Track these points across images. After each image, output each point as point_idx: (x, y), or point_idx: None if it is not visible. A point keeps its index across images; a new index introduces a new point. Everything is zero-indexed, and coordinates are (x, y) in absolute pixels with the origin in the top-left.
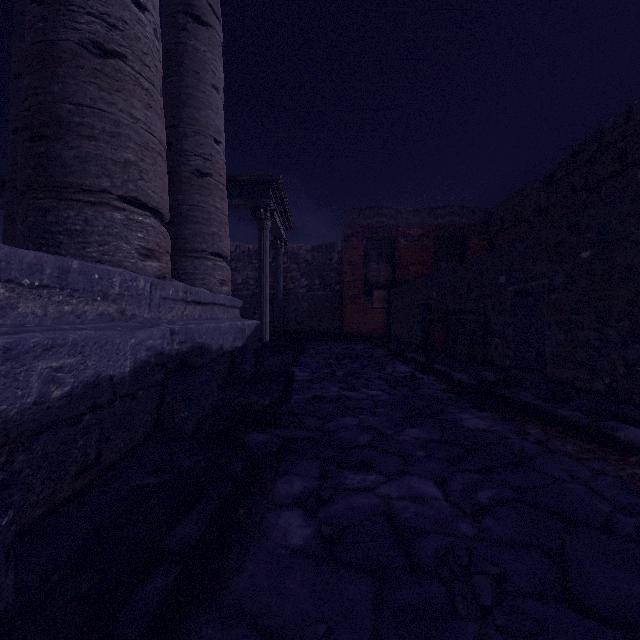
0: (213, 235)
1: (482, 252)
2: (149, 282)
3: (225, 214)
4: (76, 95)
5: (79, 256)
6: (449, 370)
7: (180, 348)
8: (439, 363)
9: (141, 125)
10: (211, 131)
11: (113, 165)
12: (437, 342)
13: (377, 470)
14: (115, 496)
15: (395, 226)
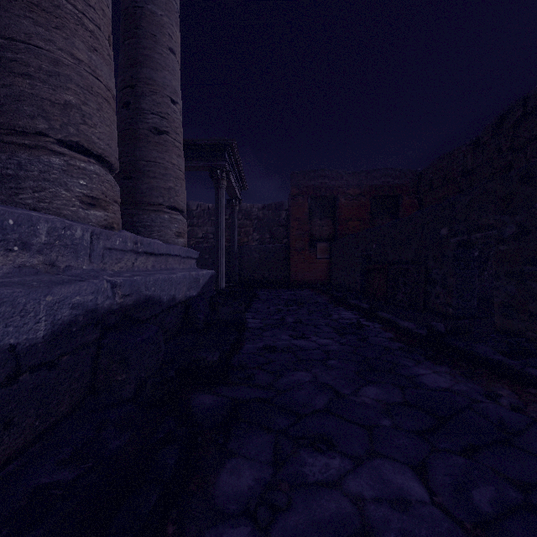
0: (169, 189)
1: (413, 209)
2: (89, 231)
3: (181, 170)
4: (8, 29)
5: (11, 203)
6: (394, 318)
7: (124, 301)
8: (382, 310)
9: (84, 67)
10: (168, 91)
11: (51, 106)
12: (377, 290)
13: (340, 450)
14: (4, 508)
15: (336, 186)
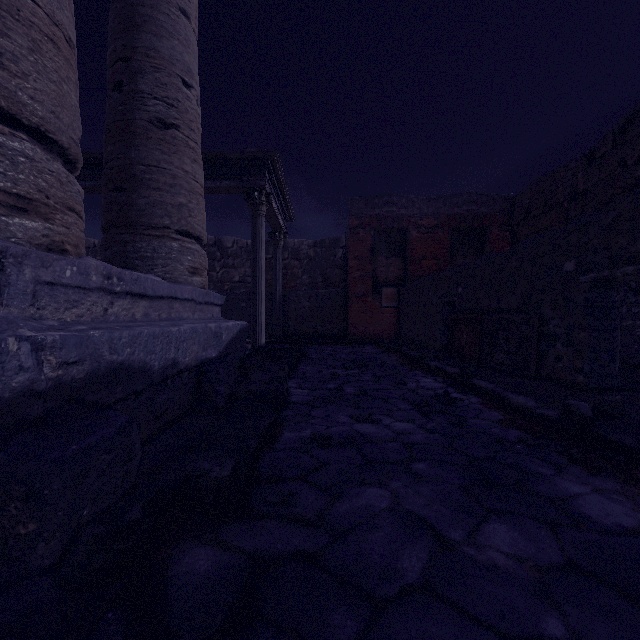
0: (180, 207)
1: (503, 245)
2: None
3: (198, 181)
4: None
5: None
6: (500, 389)
7: (66, 374)
8: (478, 377)
9: None
10: (177, 68)
11: None
12: (465, 347)
13: None
14: None
15: (406, 216)
